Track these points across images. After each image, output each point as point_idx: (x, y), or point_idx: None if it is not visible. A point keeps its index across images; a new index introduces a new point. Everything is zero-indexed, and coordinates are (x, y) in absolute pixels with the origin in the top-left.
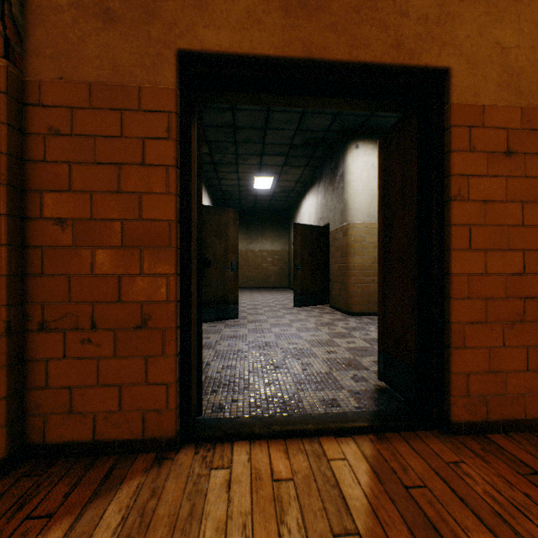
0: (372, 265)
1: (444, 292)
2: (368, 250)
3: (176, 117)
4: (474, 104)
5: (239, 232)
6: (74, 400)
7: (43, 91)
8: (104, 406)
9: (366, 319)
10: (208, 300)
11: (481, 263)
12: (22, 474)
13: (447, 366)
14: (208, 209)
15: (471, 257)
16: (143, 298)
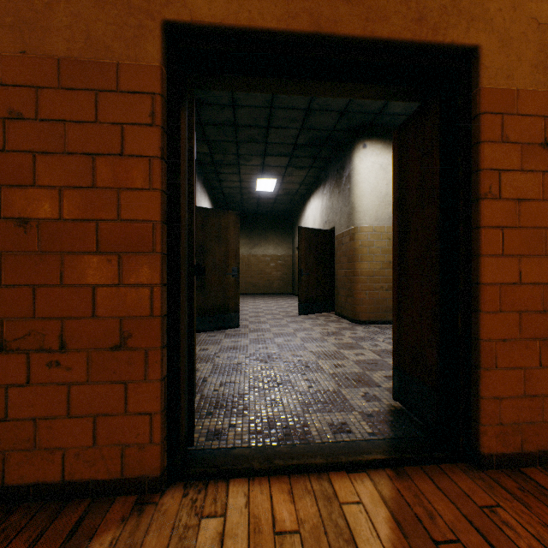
0: (381, 271)
1: (471, 304)
2: (376, 255)
3: (161, 99)
4: (507, 88)
5: (241, 236)
6: (39, 434)
7: (2, 67)
8: (76, 440)
9: (374, 328)
10: (207, 308)
11: (514, 271)
12: None
13: (476, 390)
14: (207, 212)
15: (503, 264)
16: (122, 313)
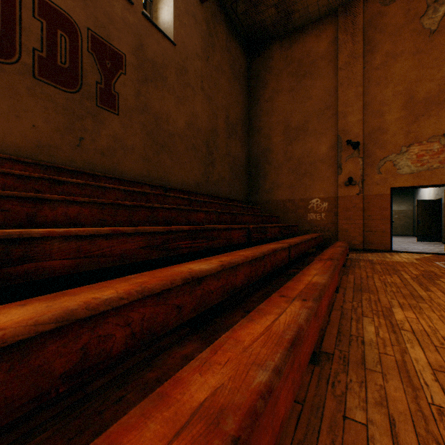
0: None
1: None
2: None
3: (389, 198)
4: None
5: None
6: (371, 243)
7: (366, 197)
8: (376, 244)
9: None
10: None
11: None
12: (365, 251)
13: None
14: None
15: None
16: (383, 227)
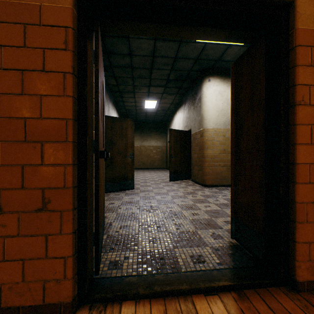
0: (219, 155)
1: (289, 177)
2: (216, 145)
3: (72, 32)
4: None
5: (136, 135)
6: None
7: None
8: (9, 278)
9: (215, 189)
10: (114, 178)
11: None
12: None
13: (293, 237)
14: (114, 119)
15: (312, 150)
16: (43, 185)
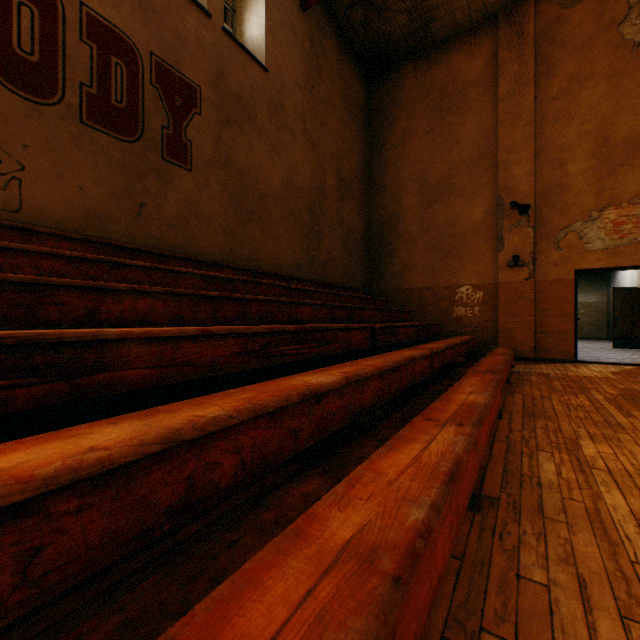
0: None
1: None
2: None
3: (573, 285)
4: None
5: None
6: (546, 349)
7: (538, 283)
8: (554, 351)
9: None
10: None
11: None
12: (538, 361)
13: None
14: None
15: None
16: (564, 327)
